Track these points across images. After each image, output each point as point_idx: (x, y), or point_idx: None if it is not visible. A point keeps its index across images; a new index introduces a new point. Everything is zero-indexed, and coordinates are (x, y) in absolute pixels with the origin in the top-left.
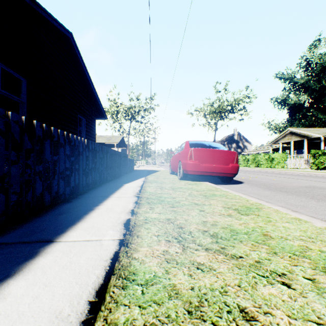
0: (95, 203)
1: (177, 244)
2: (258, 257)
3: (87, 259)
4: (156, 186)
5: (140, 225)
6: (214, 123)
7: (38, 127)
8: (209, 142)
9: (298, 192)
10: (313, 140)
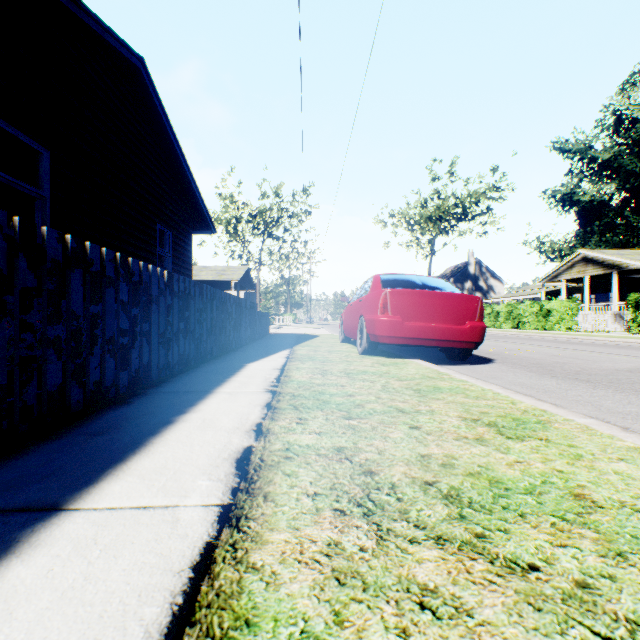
0: (179, 407)
1: (363, 522)
2: (580, 569)
3: (132, 568)
4: (312, 368)
5: (274, 466)
6: (429, 240)
7: (53, 240)
8: (422, 277)
9: (617, 383)
10: (631, 274)
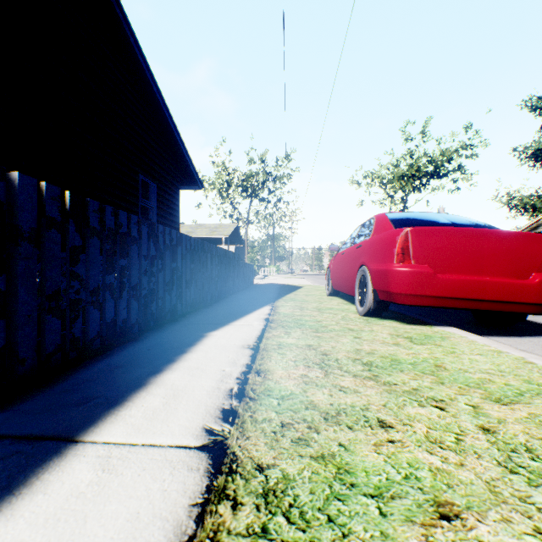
0: None
1: None
2: None
3: None
4: (302, 346)
5: None
6: (401, 197)
7: None
8: (444, 214)
9: None
10: None
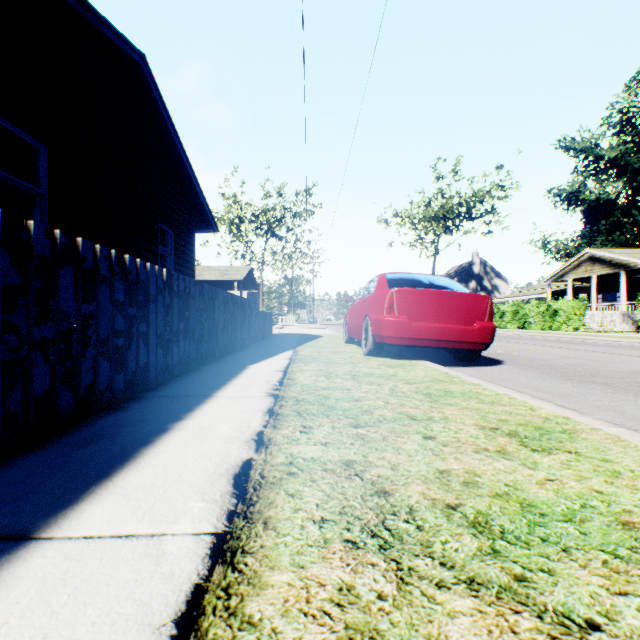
0: (176, 413)
1: (379, 558)
2: None
3: (103, 621)
4: (316, 370)
5: (276, 484)
6: (433, 239)
7: (40, 235)
8: (429, 276)
9: (637, 386)
10: (638, 273)
